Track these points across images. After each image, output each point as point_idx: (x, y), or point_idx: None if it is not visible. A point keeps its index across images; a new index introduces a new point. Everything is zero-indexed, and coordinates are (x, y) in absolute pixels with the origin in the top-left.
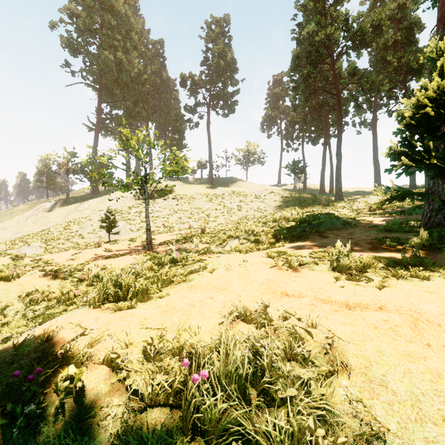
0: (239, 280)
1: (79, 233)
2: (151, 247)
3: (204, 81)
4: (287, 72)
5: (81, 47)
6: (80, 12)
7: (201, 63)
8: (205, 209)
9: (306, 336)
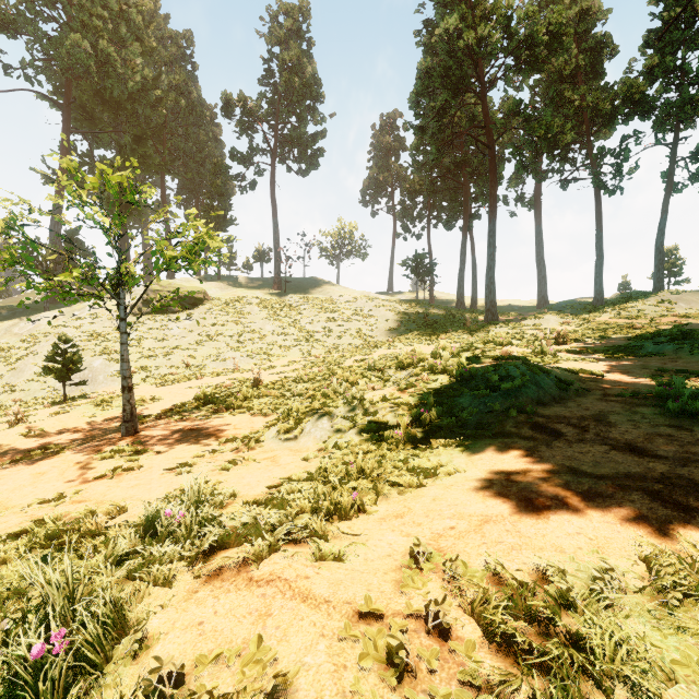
0: None
1: (6, 380)
2: (135, 428)
3: (266, 109)
4: (409, 100)
5: (24, 21)
6: None
7: (261, 80)
8: (266, 334)
9: None
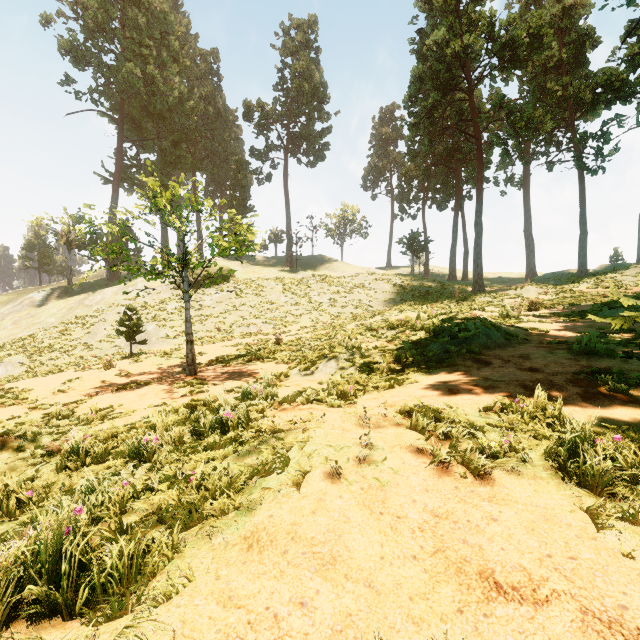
0: (365, 518)
1: (85, 341)
2: (195, 370)
3: (280, 112)
4: (403, 101)
5: (90, 56)
6: (89, 1)
7: (276, 86)
8: (281, 304)
9: None
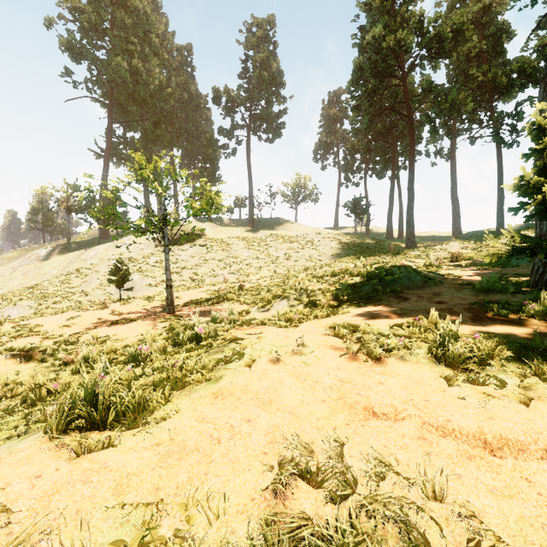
0: (294, 382)
1: (82, 288)
2: (173, 310)
3: (243, 97)
4: (347, 87)
5: (85, 51)
6: (84, 6)
7: (240, 75)
8: (244, 258)
9: (431, 525)
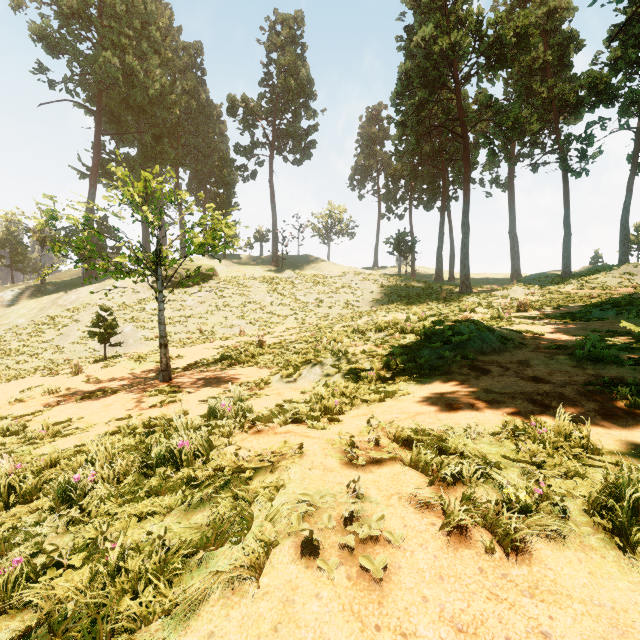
0: (354, 639)
1: (56, 343)
2: (169, 376)
3: (265, 108)
4: (391, 99)
5: (65, 43)
6: None
7: (261, 82)
8: (266, 304)
9: None
